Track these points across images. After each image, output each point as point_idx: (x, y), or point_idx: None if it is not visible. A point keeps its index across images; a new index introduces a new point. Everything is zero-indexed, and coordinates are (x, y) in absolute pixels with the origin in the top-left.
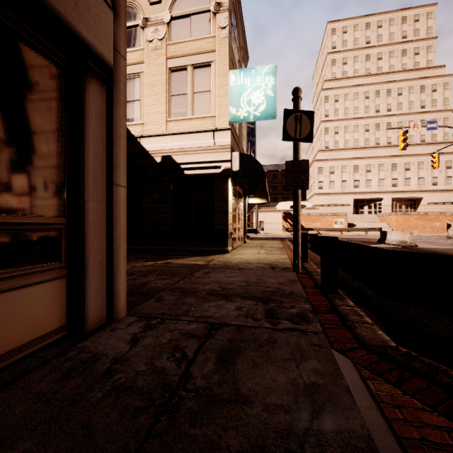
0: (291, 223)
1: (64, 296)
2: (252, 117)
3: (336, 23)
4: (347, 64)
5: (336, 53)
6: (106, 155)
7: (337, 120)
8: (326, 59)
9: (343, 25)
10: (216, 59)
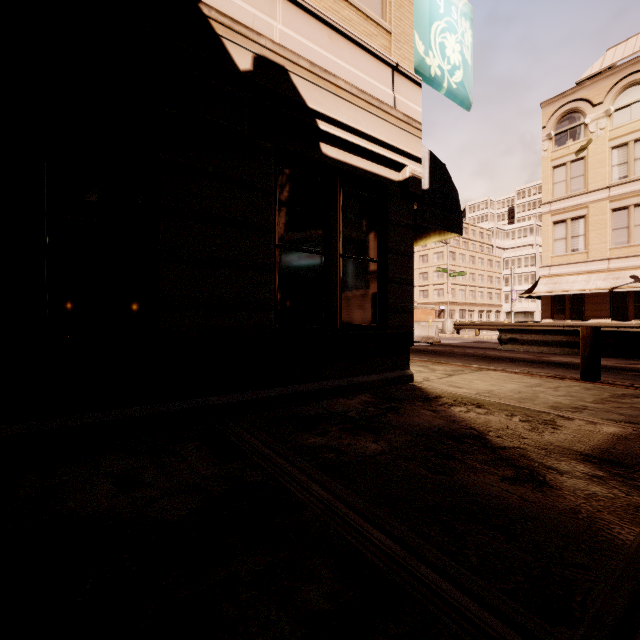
0: None
1: None
2: (446, 84)
3: None
4: None
5: None
6: None
7: None
8: None
9: None
10: None
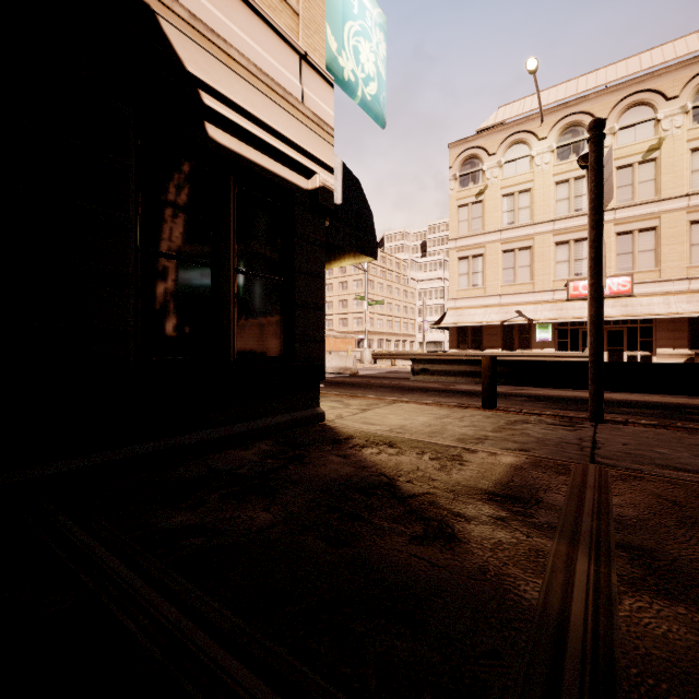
0: None
1: None
2: (361, 93)
3: None
4: None
5: None
6: None
7: None
8: None
9: None
10: None
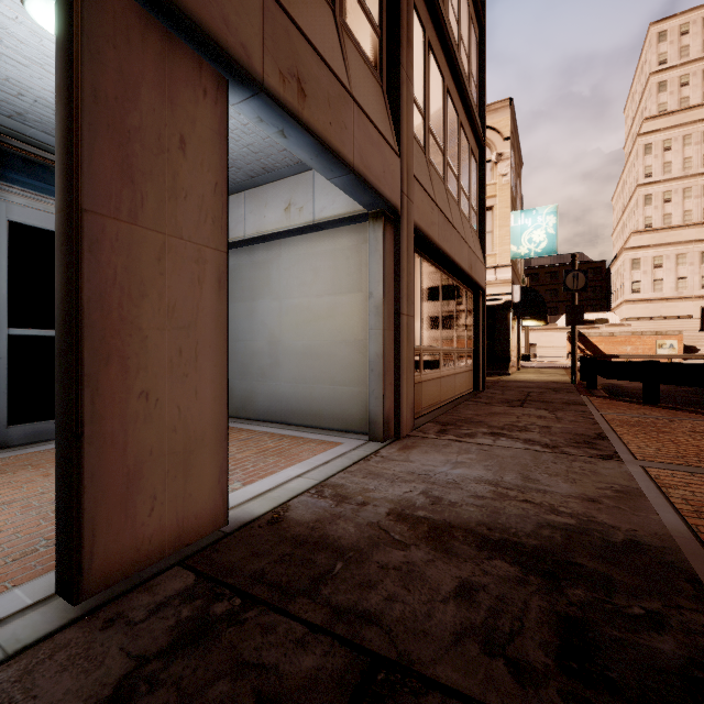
0: (581, 347)
1: (472, 377)
2: (533, 253)
3: (667, 21)
4: (690, 84)
5: (667, 71)
6: (482, 324)
7: (668, 180)
8: (648, 83)
9: (681, 21)
10: (497, 204)
